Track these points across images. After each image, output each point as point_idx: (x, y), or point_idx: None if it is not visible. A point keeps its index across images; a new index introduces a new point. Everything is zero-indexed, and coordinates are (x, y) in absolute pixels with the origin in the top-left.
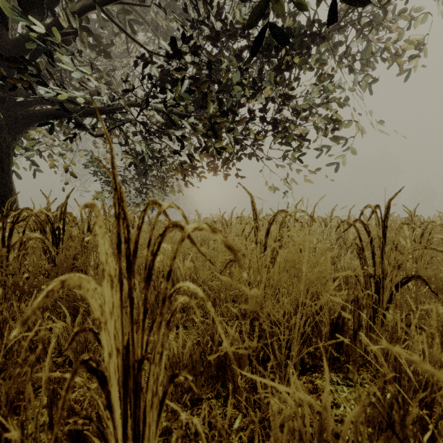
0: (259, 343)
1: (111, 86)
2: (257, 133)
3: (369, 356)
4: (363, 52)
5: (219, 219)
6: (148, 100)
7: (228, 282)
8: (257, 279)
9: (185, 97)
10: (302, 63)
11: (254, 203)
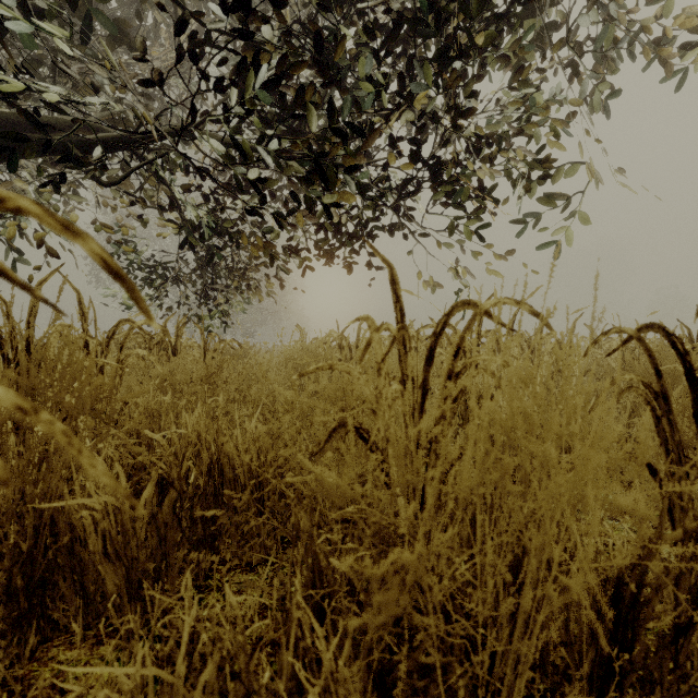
0: (412, 662)
1: (116, 72)
2: (404, 183)
3: (688, 668)
4: (596, 39)
5: (335, 339)
6: (196, 109)
7: (329, 482)
8: (404, 480)
9: (265, 98)
10: (490, 40)
11: (397, 284)
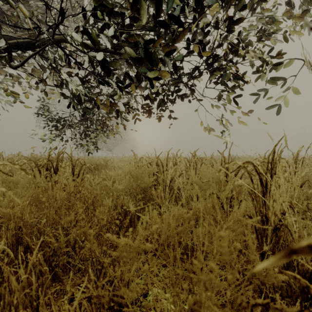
0: None
1: None
2: (195, 69)
3: None
4: None
5: (154, 160)
6: (62, 10)
7: None
8: None
9: None
10: None
11: None
